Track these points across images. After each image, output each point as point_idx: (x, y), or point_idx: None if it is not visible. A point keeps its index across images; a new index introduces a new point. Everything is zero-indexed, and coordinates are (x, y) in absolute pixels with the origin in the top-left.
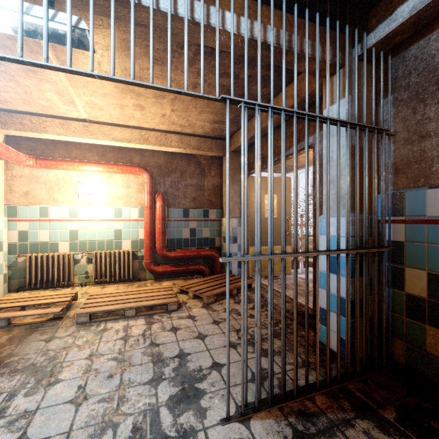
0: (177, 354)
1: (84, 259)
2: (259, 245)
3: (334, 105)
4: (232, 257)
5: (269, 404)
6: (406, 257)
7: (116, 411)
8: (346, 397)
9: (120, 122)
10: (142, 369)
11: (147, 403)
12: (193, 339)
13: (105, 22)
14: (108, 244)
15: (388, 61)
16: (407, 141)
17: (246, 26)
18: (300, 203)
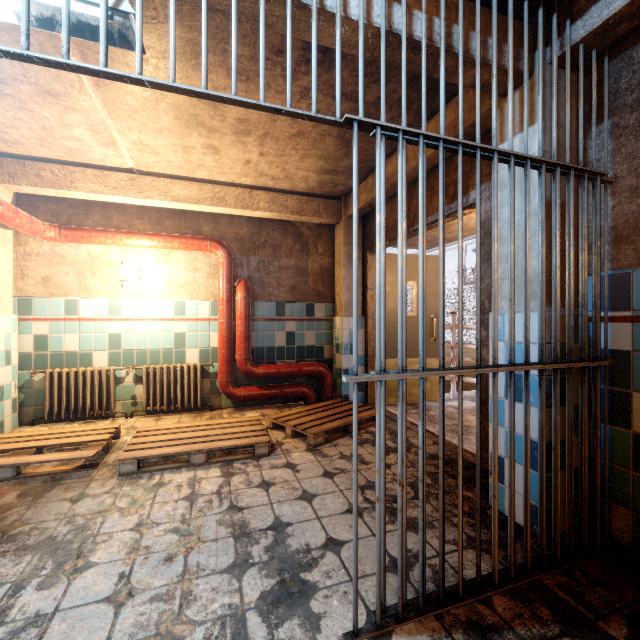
0: (271, 524)
1: (129, 377)
2: (404, 356)
3: (515, 138)
4: (361, 375)
5: (420, 609)
6: (634, 376)
7: (179, 617)
8: (542, 599)
9: (183, 173)
10: (217, 548)
11: (226, 604)
12: (295, 501)
13: (160, 12)
14: (166, 355)
15: (604, 66)
16: (636, 192)
17: (383, 6)
18: (447, 295)
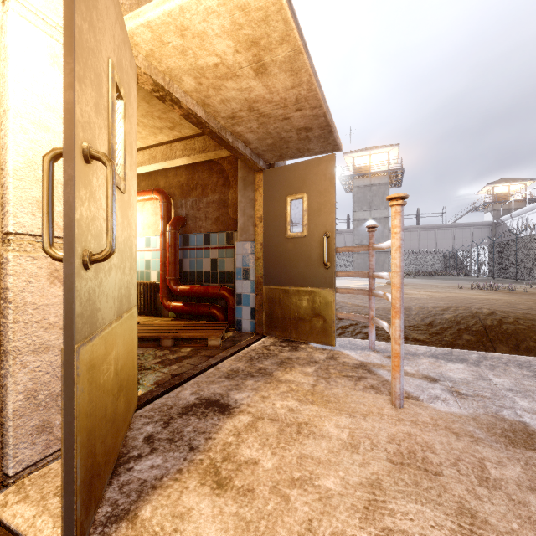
0: None
1: None
2: None
3: None
4: None
5: None
6: None
7: None
8: None
9: None
10: None
11: None
12: None
13: None
14: (141, 275)
15: None
16: None
17: None
18: None
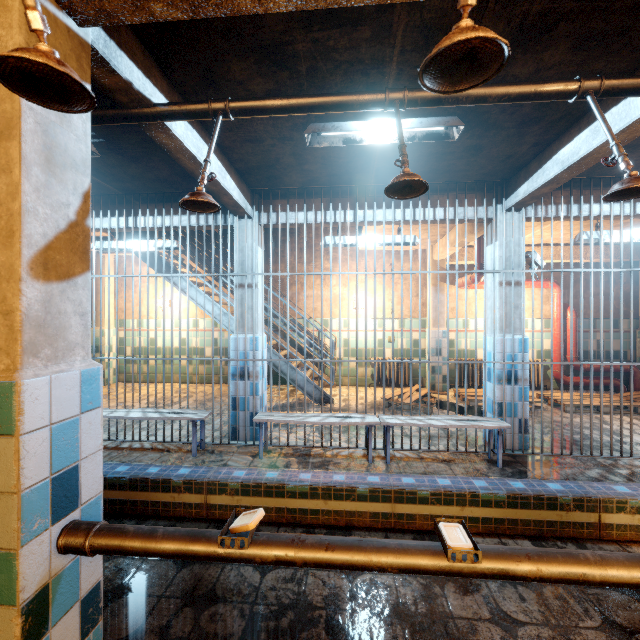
0: None
1: None
2: None
3: None
4: None
5: None
6: None
7: None
8: None
9: (539, 242)
10: None
11: None
12: None
13: None
14: None
15: None
16: None
17: None
18: None
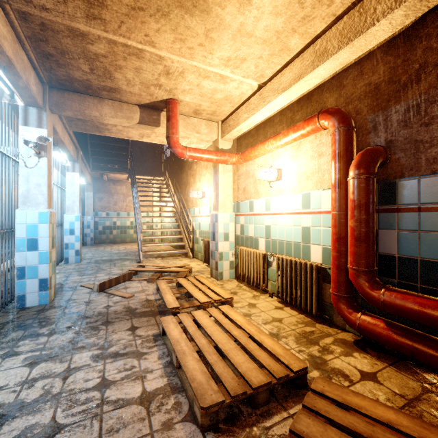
0: None
1: (274, 263)
2: None
3: None
4: None
5: None
6: None
7: None
8: None
9: (285, 57)
10: None
11: None
12: None
13: None
14: (295, 248)
15: None
16: None
17: None
18: None
